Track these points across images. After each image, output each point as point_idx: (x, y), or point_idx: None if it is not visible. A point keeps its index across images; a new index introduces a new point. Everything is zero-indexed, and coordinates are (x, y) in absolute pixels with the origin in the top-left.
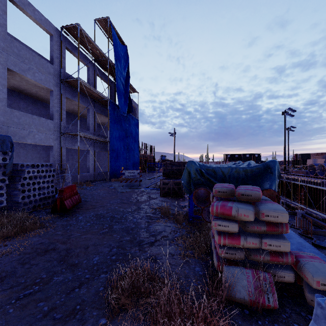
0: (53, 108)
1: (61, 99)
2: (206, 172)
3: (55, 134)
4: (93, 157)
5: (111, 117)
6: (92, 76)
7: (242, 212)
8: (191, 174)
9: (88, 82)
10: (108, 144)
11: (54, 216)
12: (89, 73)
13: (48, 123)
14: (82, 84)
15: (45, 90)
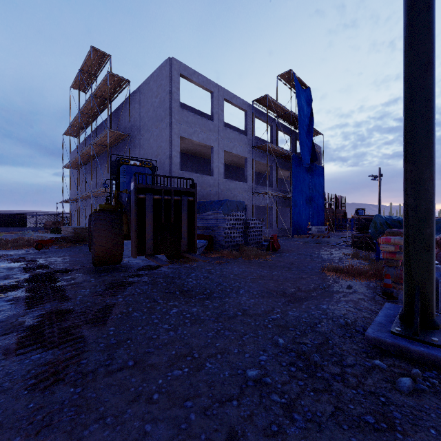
0: (247, 172)
1: (252, 163)
2: (391, 224)
3: (248, 194)
4: (275, 213)
5: (294, 171)
6: (275, 133)
7: (396, 240)
8: (377, 225)
9: (271, 140)
10: (291, 199)
11: (270, 252)
12: (272, 131)
13: (244, 186)
14: (270, 147)
15: (239, 157)
